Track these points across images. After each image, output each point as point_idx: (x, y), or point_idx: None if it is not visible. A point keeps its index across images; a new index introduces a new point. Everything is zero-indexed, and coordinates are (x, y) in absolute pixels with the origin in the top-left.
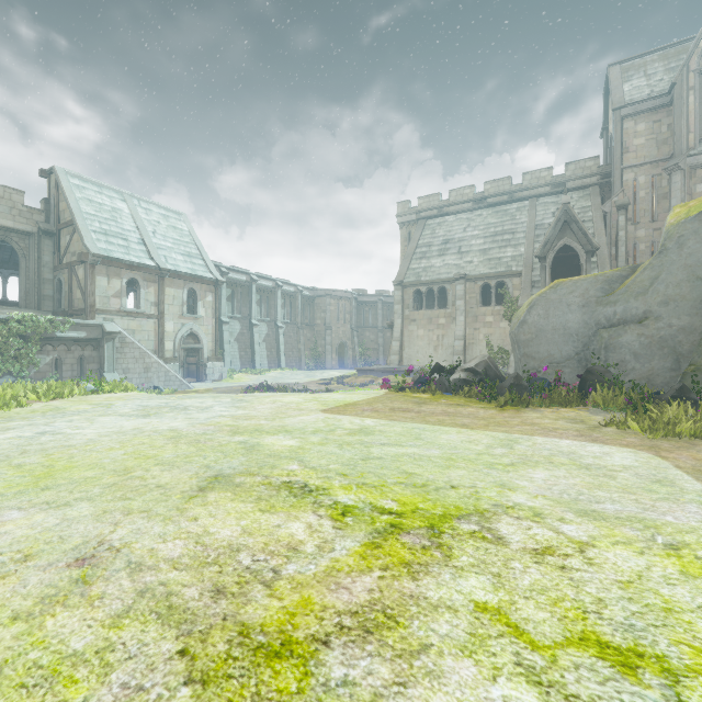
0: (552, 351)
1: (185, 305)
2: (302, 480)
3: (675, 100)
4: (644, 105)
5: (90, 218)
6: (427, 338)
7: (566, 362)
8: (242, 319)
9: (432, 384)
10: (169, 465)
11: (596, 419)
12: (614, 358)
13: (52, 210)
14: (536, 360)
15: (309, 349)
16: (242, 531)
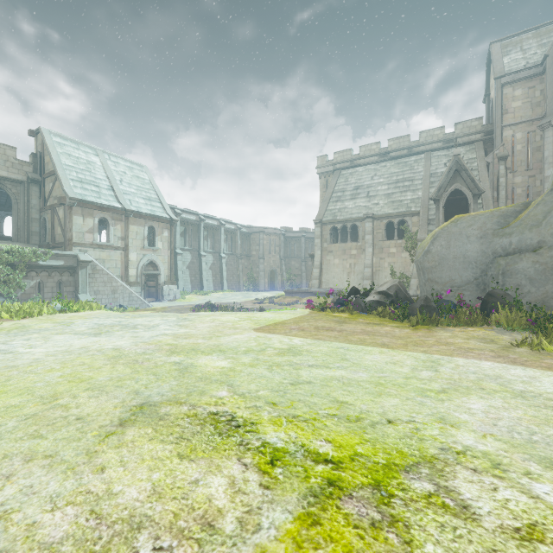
0: (453, 276)
1: (146, 239)
2: (229, 411)
3: (547, 69)
4: (521, 74)
5: (69, 169)
6: (341, 266)
7: (466, 286)
8: (193, 251)
9: (350, 305)
10: (99, 390)
11: (504, 339)
12: (511, 282)
13: (38, 162)
14: (439, 284)
15: (246, 275)
16: (152, 491)
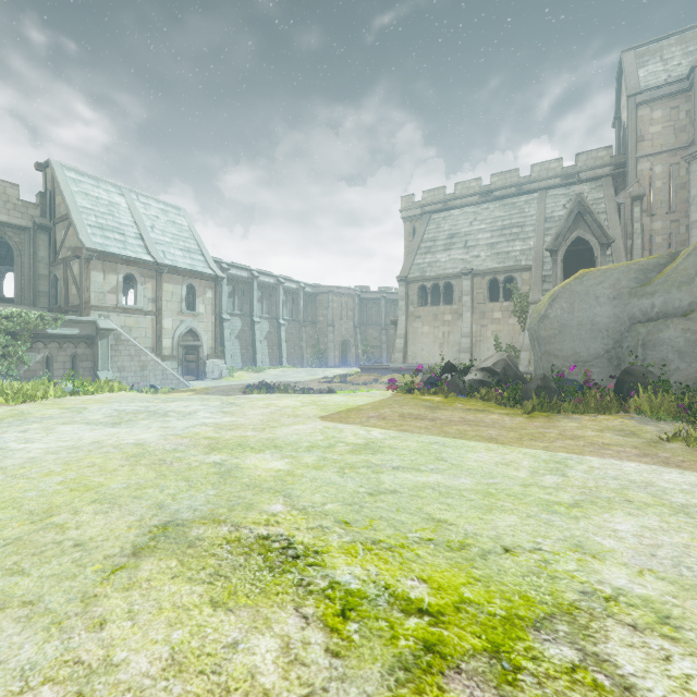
0: (577, 349)
1: (184, 301)
2: (285, 534)
3: (695, 84)
4: (661, 91)
5: (86, 212)
6: (432, 335)
7: (594, 361)
8: (244, 316)
9: (444, 385)
10: (109, 503)
11: (649, 430)
12: (654, 356)
13: (47, 204)
14: (560, 358)
15: (312, 346)
16: (169, 660)
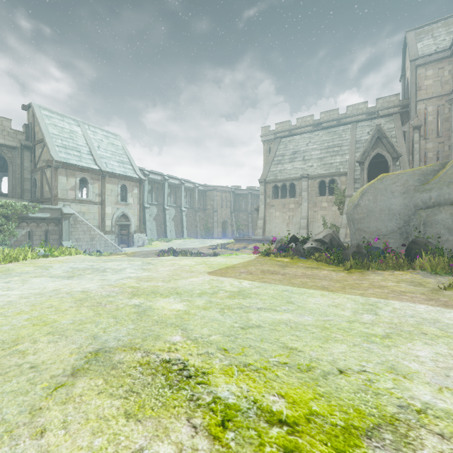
0: (379, 226)
1: (119, 195)
2: (181, 359)
3: None
4: (432, 57)
5: (55, 137)
6: (281, 217)
7: (391, 235)
8: (158, 205)
9: (290, 250)
10: (59, 335)
11: (430, 282)
12: (431, 231)
13: (30, 132)
14: (367, 233)
15: (203, 225)
16: None
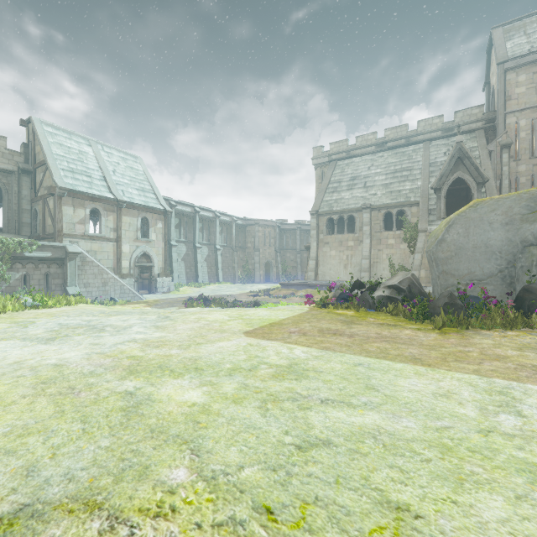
0: (473, 268)
1: (139, 231)
2: None
3: None
4: (525, 59)
5: (60, 159)
6: (338, 258)
7: (488, 279)
8: (188, 243)
9: (354, 300)
10: None
11: None
12: None
13: (29, 152)
14: (456, 277)
15: (242, 267)
16: None
